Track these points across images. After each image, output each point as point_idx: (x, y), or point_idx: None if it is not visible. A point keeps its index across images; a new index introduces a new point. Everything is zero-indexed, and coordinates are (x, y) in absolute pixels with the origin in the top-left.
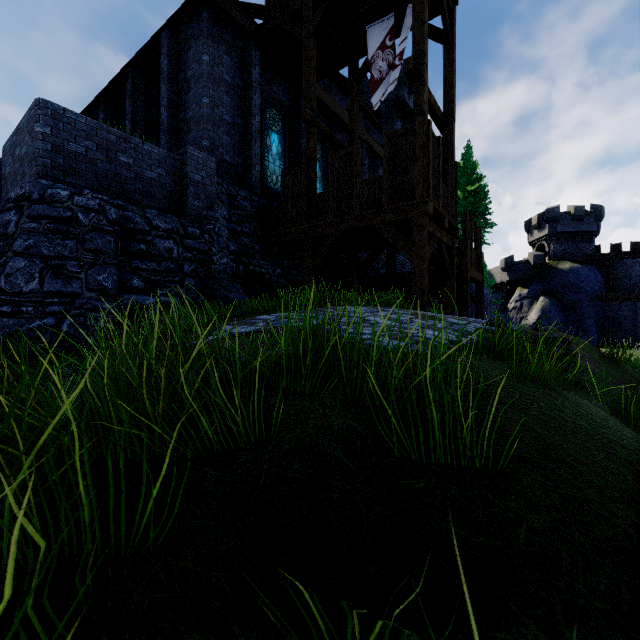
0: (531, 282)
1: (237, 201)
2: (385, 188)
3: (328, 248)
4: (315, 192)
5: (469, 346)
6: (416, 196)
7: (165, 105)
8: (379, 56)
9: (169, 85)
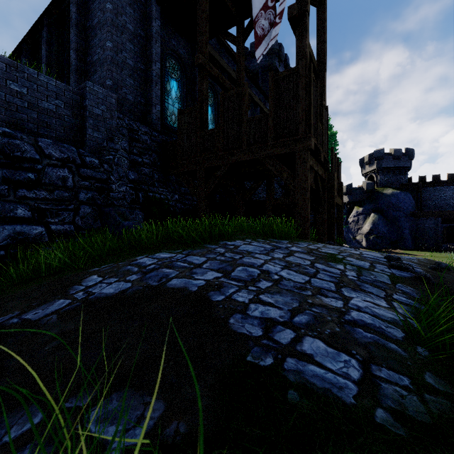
0: (364, 203)
1: (138, 135)
2: (270, 125)
3: (219, 178)
4: (207, 129)
5: (433, 338)
6: (299, 132)
7: (73, 48)
8: (262, 15)
9: (77, 31)
